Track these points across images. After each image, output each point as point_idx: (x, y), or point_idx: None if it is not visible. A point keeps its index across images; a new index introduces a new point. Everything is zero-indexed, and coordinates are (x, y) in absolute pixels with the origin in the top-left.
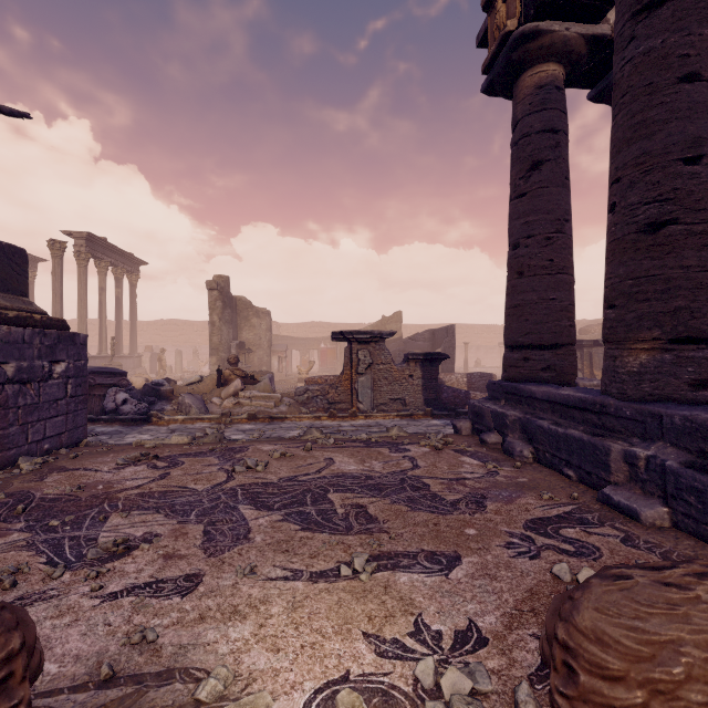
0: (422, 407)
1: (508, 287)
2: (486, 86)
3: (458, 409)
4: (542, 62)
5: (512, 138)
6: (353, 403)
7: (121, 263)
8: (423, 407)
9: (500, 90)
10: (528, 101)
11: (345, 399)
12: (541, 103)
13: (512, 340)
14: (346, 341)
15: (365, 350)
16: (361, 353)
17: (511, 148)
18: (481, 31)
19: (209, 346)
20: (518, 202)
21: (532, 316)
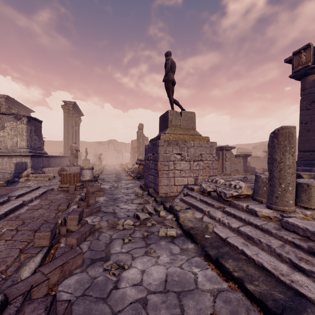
0: (243, 172)
1: (302, 134)
2: (292, 76)
3: (257, 172)
4: (314, 74)
5: (303, 93)
6: (223, 171)
7: (77, 115)
8: (243, 172)
9: (296, 78)
10: (310, 84)
11: (220, 170)
12: (314, 85)
13: (306, 149)
14: (217, 150)
15: (228, 153)
16: (227, 154)
17: (302, 95)
18: (288, 59)
19: (139, 152)
20: (307, 111)
21: (313, 143)
